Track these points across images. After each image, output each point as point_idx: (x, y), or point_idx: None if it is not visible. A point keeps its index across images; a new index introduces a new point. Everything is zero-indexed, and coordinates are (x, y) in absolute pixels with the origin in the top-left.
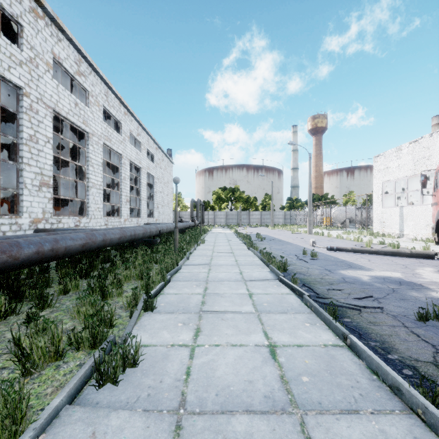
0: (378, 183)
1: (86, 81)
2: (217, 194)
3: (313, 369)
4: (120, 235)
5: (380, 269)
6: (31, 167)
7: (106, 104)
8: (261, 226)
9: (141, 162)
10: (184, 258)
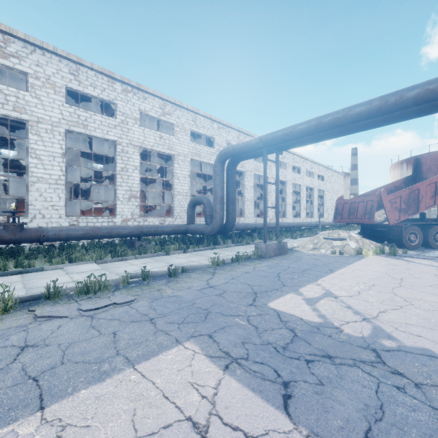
0: None
1: (285, 159)
2: None
3: None
4: (297, 224)
5: None
6: (269, 201)
7: (293, 163)
8: None
9: (313, 184)
10: None
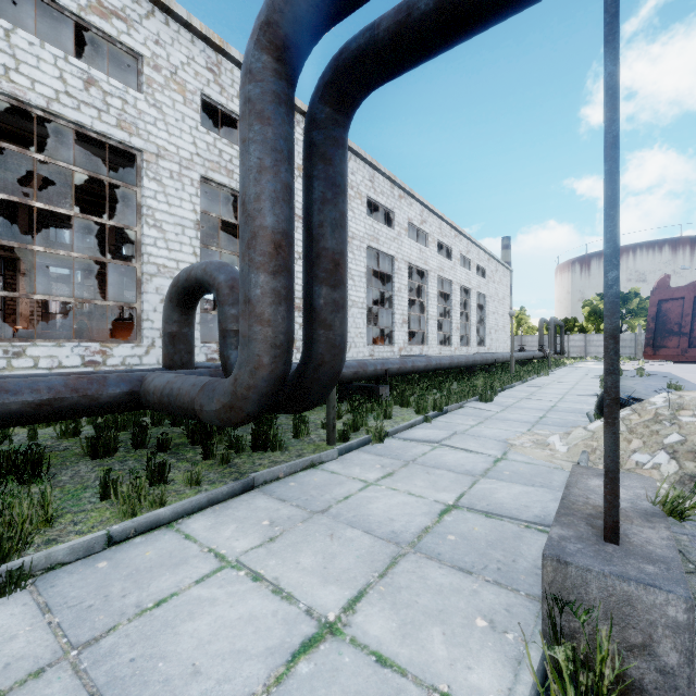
0: None
1: (426, 226)
2: (592, 306)
3: (567, 409)
4: (466, 360)
5: None
6: (398, 311)
7: (440, 237)
8: None
9: (471, 283)
10: (519, 381)
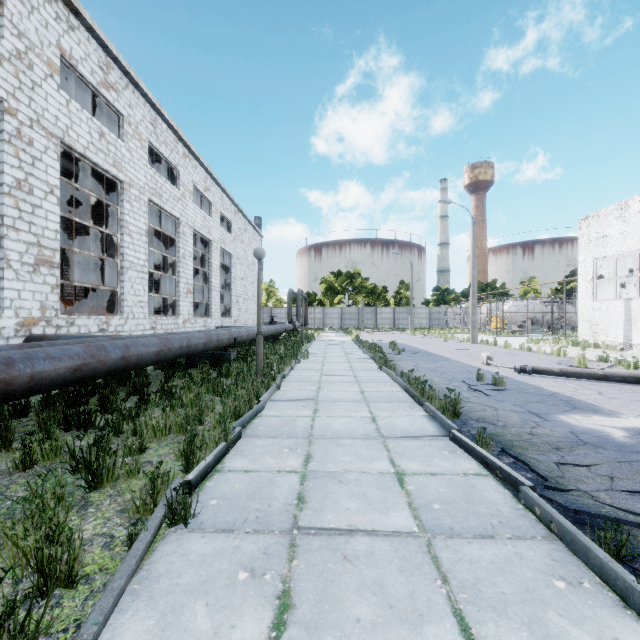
0: (587, 262)
1: (118, 100)
2: (328, 282)
3: None
4: (159, 348)
5: (634, 414)
6: (20, 233)
7: (153, 139)
8: (394, 330)
9: (211, 232)
10: (272, 387)
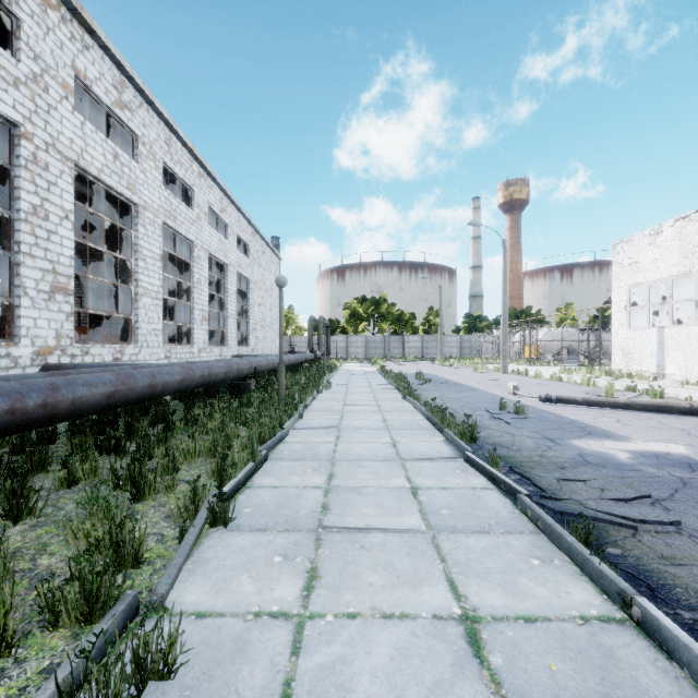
0: (620, 288)
1: (132, 119)
2: (352, 308)
3: (573, 691)
4: (182, 376)
5: (643, 438)
6: (36, 260)
7: (168, 158)
8: (423, 360)
9: (227, 256)
10: (295, 415)
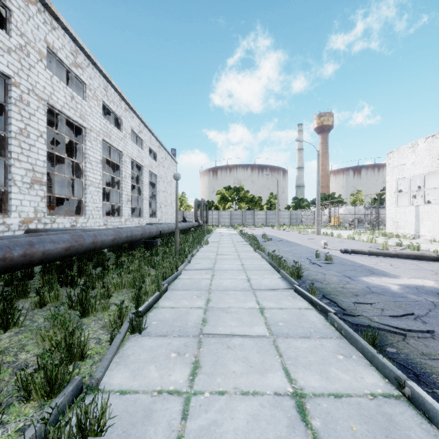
0: (392, 181)
1: (83, 74)
2: (221, 194)
3: None
4: (114, 236)
5: (408, 276)
6: (22, 163)
7: (105, 99)
8: (266, 226)
9: (143, 161)
10: (185, 261)
